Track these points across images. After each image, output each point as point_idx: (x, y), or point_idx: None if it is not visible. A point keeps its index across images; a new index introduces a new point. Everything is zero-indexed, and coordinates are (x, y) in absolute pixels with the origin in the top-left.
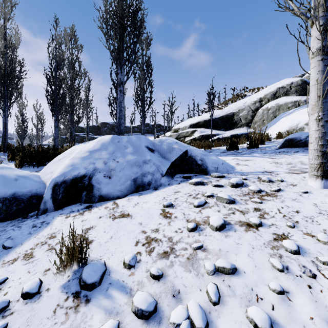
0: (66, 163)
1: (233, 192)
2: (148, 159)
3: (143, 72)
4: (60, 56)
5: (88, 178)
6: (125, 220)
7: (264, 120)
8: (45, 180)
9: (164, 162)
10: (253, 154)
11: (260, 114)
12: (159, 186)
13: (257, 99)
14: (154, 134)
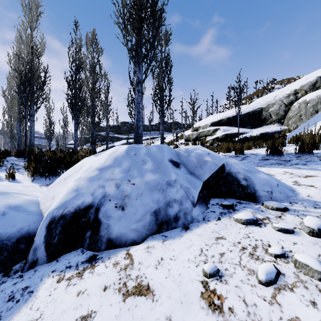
0: (69, 187)
1: (319, 250)
2: (173, 179)
3: (162, 69)
4: (80, 59)
5: (94, 209)
6: (143, 302)
7: (302, 115)
8: (44, 210)
9: (194, 182)
10: (310, 164)
11: (295, 108)
12: (190, 223)
13: (291, 91)
14: (171, 132)
